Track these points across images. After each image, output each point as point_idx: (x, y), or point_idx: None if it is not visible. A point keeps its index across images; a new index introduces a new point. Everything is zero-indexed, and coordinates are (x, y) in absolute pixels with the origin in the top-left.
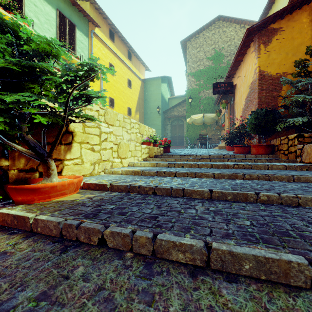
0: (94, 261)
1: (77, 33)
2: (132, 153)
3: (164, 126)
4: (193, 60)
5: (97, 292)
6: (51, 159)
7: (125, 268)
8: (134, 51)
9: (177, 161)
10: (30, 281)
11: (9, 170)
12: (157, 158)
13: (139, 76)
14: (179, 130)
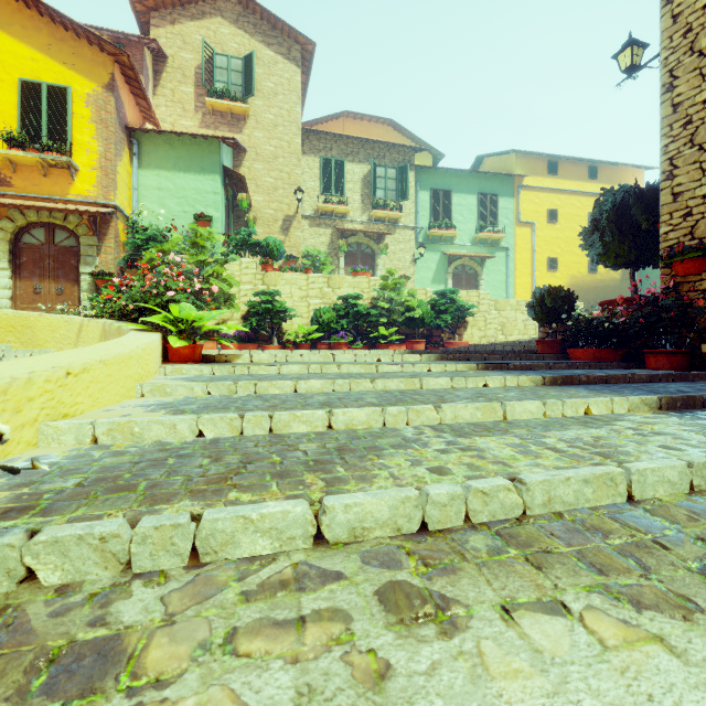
0: None
1: (500, 202)
2: (520, 331)
3: None
4: None
5: None
6: (456, 333)
7: None
8: (602, 162)
9: None
10: None
11: (444, 338)
12: None
13: None
14: None
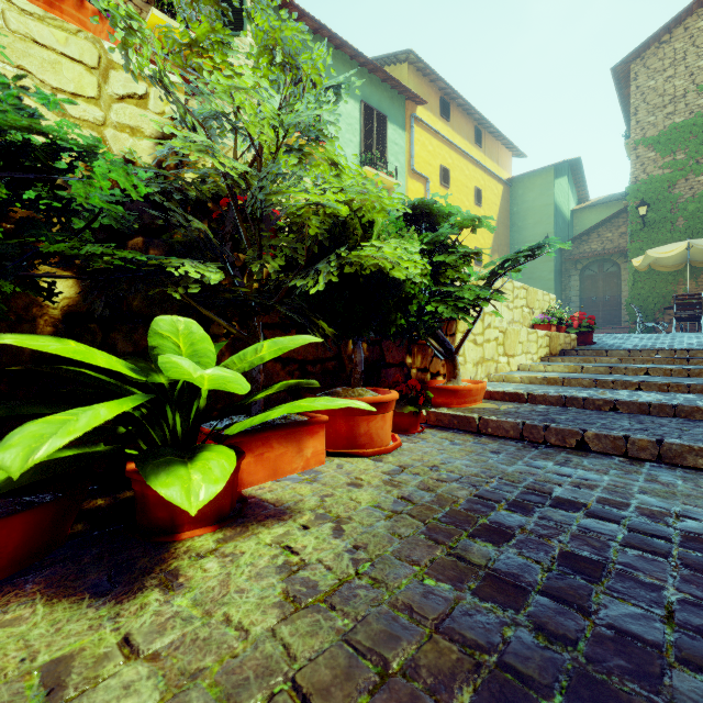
0: (583, 457)
1: (389, 130)
2: (523, 346)
3: (561, 282)
4: (652, 104)
5: (611, 470)
6: (457, 356)
7: (626, 465)
8: (490, 124)
9: (625, 363)
10: (535, 458)
11: (411, 369)
12: (572, 357)
13: (498, 176)
14: (606, 287)
